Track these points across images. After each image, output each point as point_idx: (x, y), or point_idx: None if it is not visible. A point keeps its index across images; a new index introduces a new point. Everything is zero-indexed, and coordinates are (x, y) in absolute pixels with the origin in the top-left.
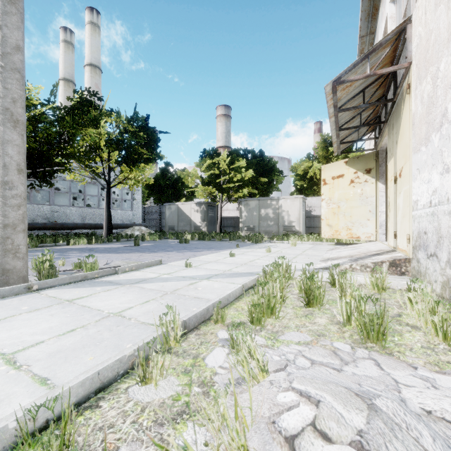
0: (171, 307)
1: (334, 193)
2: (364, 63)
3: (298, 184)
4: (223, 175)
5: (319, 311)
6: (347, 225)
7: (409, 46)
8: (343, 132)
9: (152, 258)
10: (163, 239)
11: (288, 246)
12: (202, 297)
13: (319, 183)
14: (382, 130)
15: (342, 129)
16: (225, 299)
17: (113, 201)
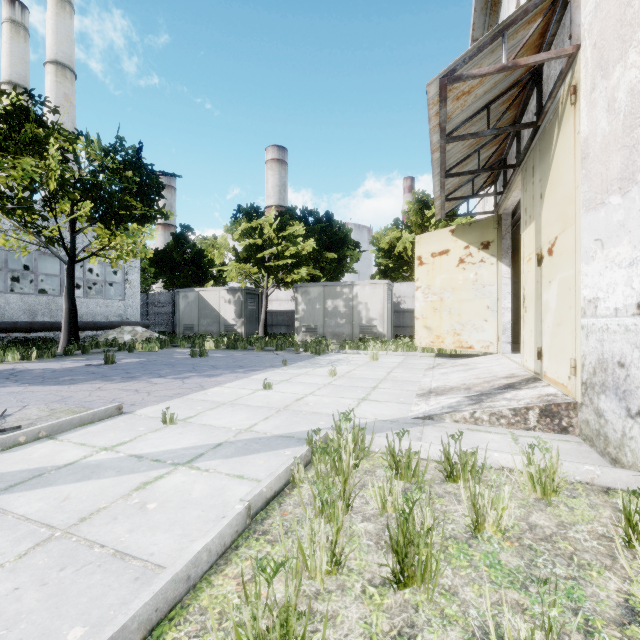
0: (3, 627)
1: (434, 278)
2: (495, 49)
3: (381, 264)
4: (268, 246)
5: (431, 610)
6: (453, 327)
7: (576, 16)
8: (451, 182)
9: (113, 398)
10: (169, 349)
11: (366, 362)
12: (137, 548)
13: (411, 262)
14: (511, 180)
15: (451, 174)
16: (178, 584)
17: (93, 285)
